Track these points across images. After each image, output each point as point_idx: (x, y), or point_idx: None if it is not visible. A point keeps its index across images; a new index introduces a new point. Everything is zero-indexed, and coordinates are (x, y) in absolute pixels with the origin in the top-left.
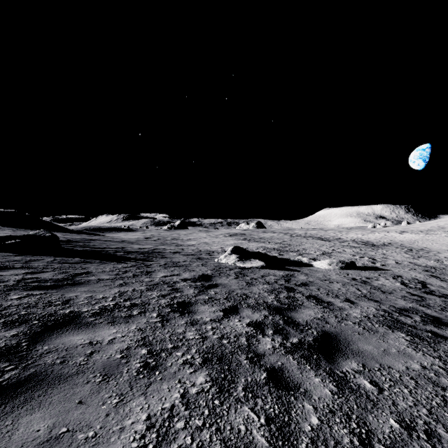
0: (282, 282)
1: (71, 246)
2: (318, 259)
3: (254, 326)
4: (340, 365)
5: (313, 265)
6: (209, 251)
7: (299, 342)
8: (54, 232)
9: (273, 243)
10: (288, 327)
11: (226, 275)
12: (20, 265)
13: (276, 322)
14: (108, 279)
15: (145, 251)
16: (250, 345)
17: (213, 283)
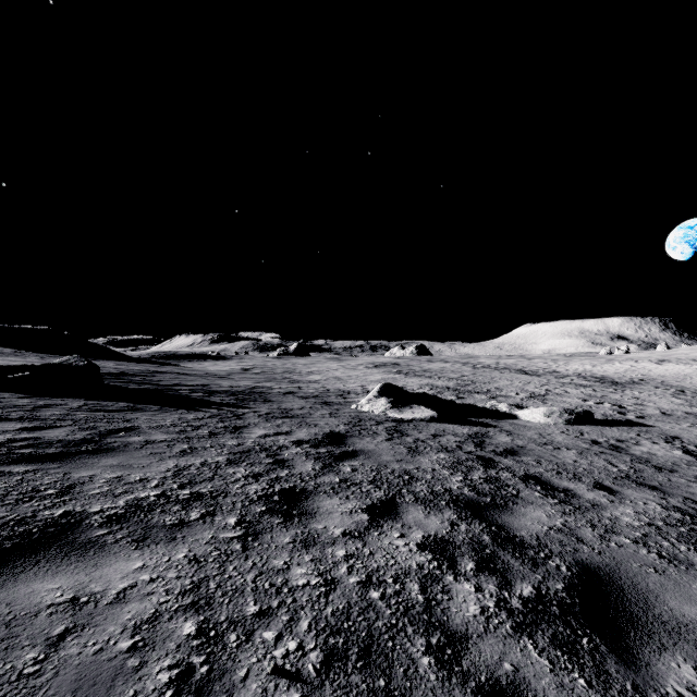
0: (470, 447)
1: (122, 382)
2: (524, 406)
3: (433, 550)
4: (655, 674)
5: (519, 416)
6: (342, 391)
7: (537, 596)
8: (104, 360)
9: (445, 378)
10: (504, 552)
11: (371, 434)
12: (20, 415)
13: (476, 539)
14: (163, 441)
15: (239, 391)
16: (432, 605)
17: (348, 450)
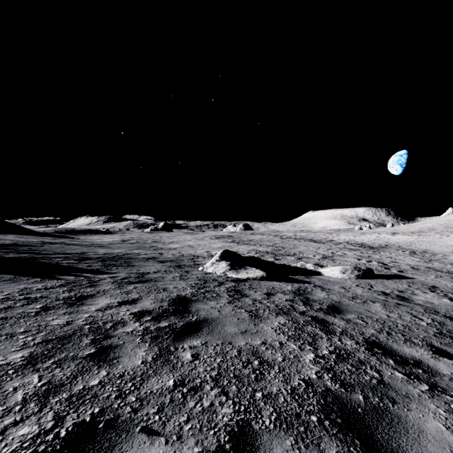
0: (301, 306)
1: (3, 252)
2: (322, 264)
3: None
4: None
5: (322, 273)
6: (193, 256)
7: None
8: (10, 234)
9: (264, 245)
10: None
11: (214, 296)
12: None
13: None
14: None
15: (110, 257)
16: None
17: (191, 321)
